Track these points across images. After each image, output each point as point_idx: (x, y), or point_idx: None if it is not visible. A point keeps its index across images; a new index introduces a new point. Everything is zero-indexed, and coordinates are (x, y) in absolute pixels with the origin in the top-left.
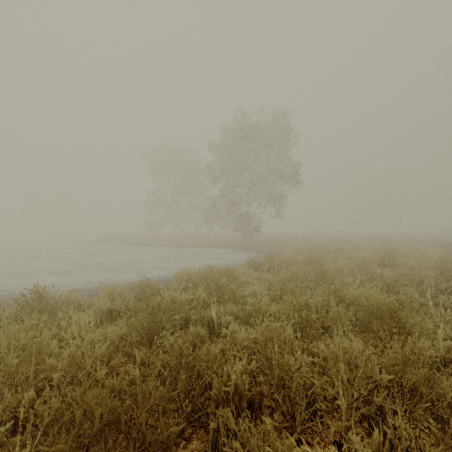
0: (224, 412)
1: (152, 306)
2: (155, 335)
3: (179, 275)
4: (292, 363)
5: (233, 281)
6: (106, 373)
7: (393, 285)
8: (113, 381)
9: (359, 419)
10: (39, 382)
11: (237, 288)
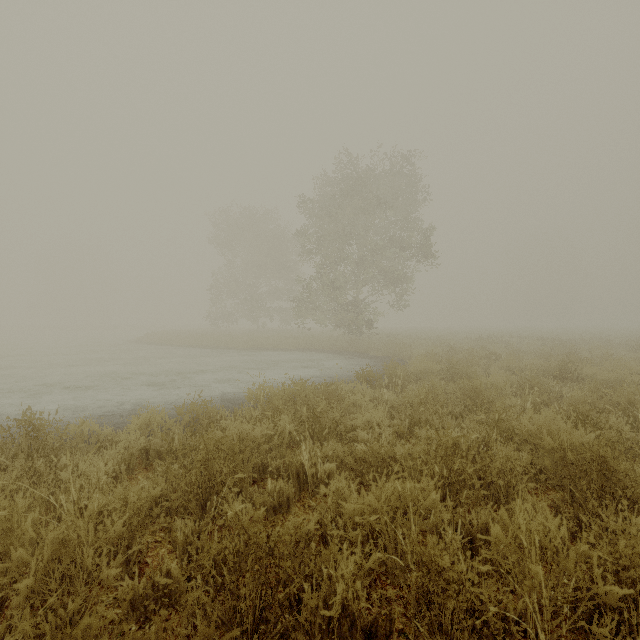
0: None
1: (207, 447)
2: (210, 495)
3: (254, 394)
4: (445, 565)
5: (336, 404)
6: (127, 564)
7: (588, 413)
8: (133, 583)
9: None
10: (5, 586)
11: (342, 415)
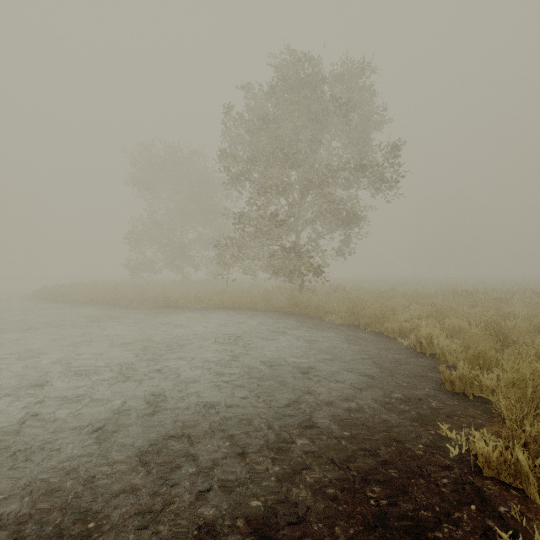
0: None
1: None
2: None
3: None
4: None
5: None
6: None
7: None
8: None
9: None
10: None
11: None
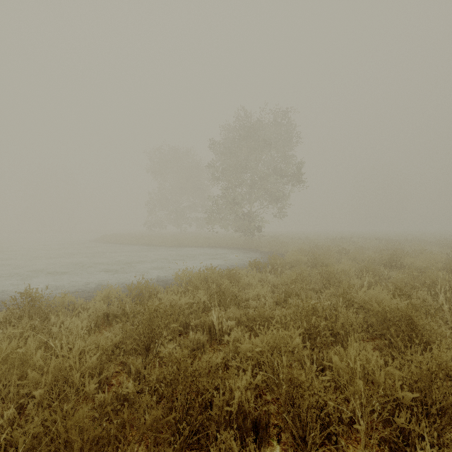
0: (226, 437)
1: (149, 311)
2: (152, 342)
3: (179, 276)
4: (302, 379)
5: (235, 283)
6: (99, 385)
7: (404, 288)
8: (104, 396)
9: (378, 441)
10: (22, 397)
11: (239, 290)
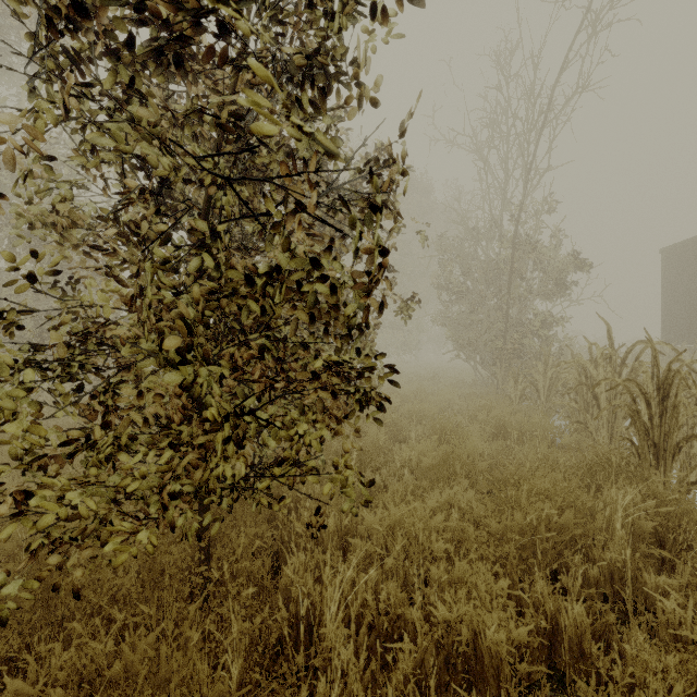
0: None
1: None
2: None
3: None
4: None
5: None
6: None
7: None
8: None
9: None
10: None
11: None
